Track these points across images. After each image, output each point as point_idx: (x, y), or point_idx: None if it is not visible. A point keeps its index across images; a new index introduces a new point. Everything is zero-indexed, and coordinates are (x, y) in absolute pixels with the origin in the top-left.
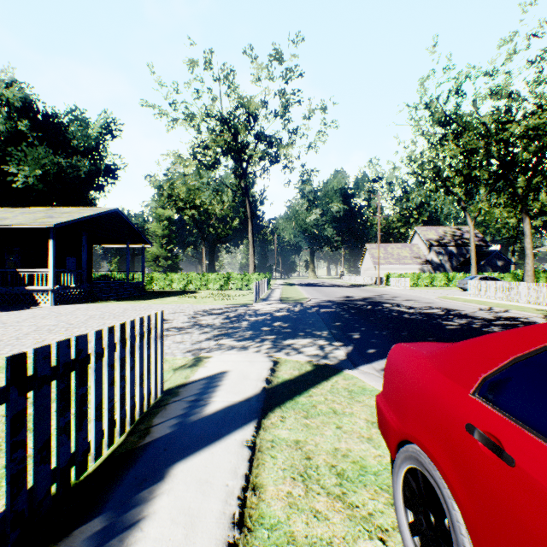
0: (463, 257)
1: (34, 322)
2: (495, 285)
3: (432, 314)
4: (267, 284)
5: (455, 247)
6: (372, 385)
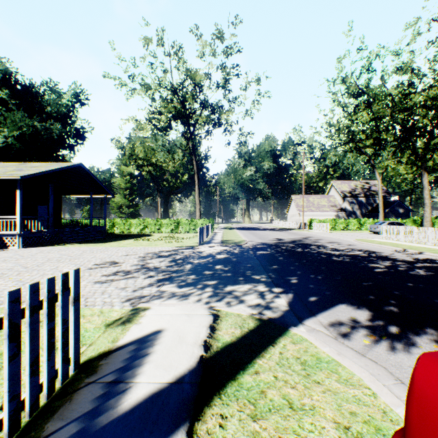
0: (371, 206)
1: None
2: (405, 230)
3: (357, 257)
4: (210, 228)
5: (364, 197)
6: (326, 351)
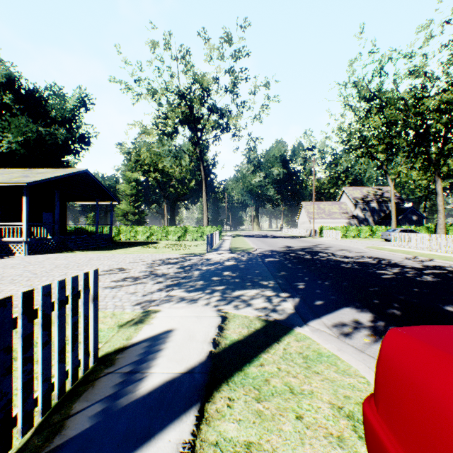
0: (384, 213)
1: (1, 272)
2: (416, 237)
3: (366, 264)
4: (218, 235)
5: (376, 204)
6: (327, 348)
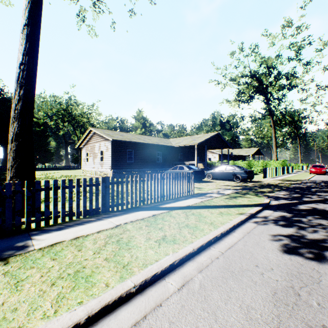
0: None
1: None
2: None
3: None
4: (306, 167)
5: None
6: None
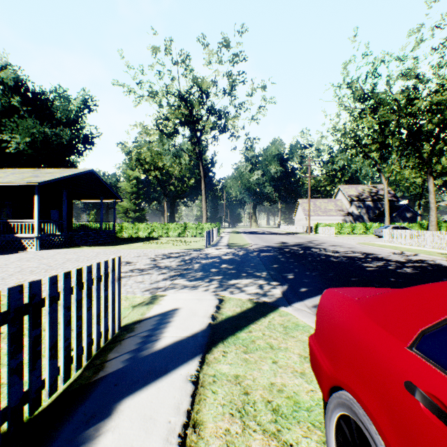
0: (378, 210)
1: (19, 264)
2: (405, 233)
3: (354, 258)
4: (217, 232)
5: (371, 202)
6: (304, 321)
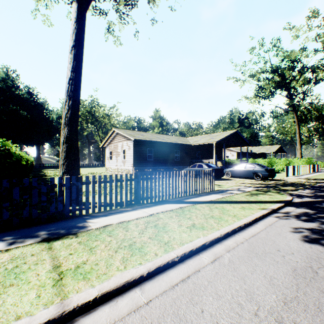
0: None
1: None
2: None
3: None
4: None
5: None
6: None
